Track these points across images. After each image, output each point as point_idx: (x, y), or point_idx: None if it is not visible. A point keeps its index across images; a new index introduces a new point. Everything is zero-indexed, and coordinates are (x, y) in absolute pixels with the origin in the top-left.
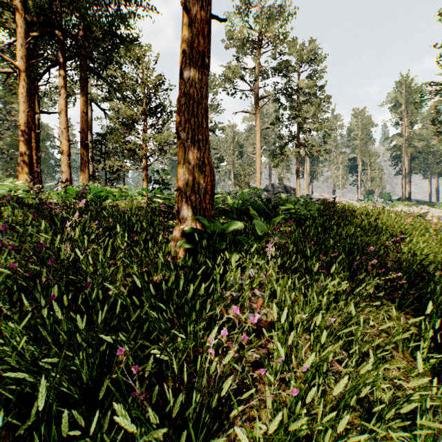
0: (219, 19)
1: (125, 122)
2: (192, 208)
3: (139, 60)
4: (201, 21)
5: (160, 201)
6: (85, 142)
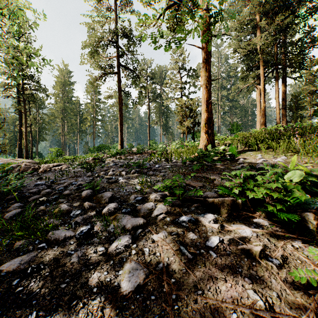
0: None
1: (309, 93)
2: None
3: (317, 63)
4: None
5: None
6: (284, 105)
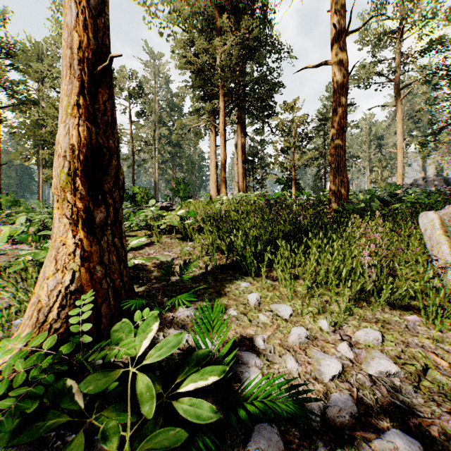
0: (352, 104)
1: (282, 150)
2: (337, 199)
3: (292, 109)
4: (342, 112)
5: (313, 198)
6: (244, 163)
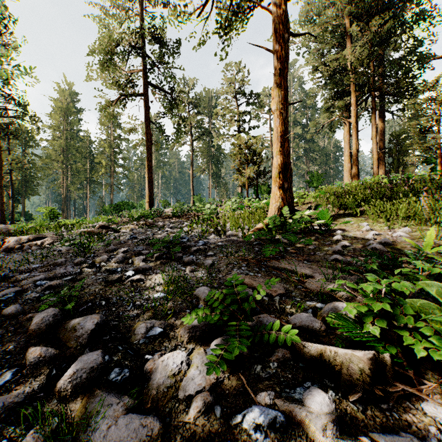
0: None
1: (421, 131)
2: None
3: (433, 88)
4: None
5: None
6: (382, 148)
